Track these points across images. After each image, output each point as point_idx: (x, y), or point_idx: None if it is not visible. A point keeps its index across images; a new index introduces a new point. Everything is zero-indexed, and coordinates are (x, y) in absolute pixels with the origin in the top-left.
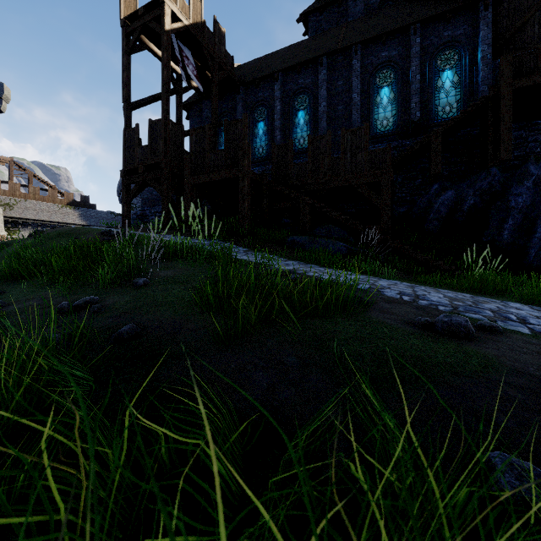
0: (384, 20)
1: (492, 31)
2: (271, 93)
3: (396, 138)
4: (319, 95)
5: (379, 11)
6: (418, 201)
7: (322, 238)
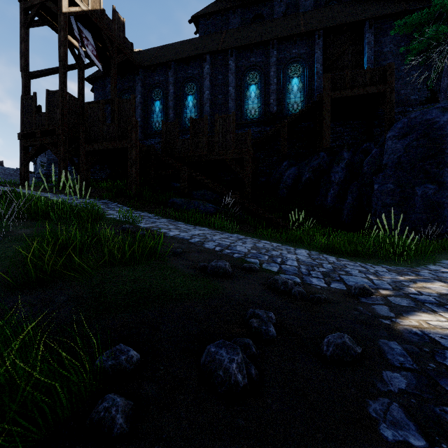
0: (252, 33)
1: (323, 54)
2: (166, 78)
3: (260, 124)
4: (203, 84)
5: (250, 25)
6: (273, 174)
7: (196, 200)
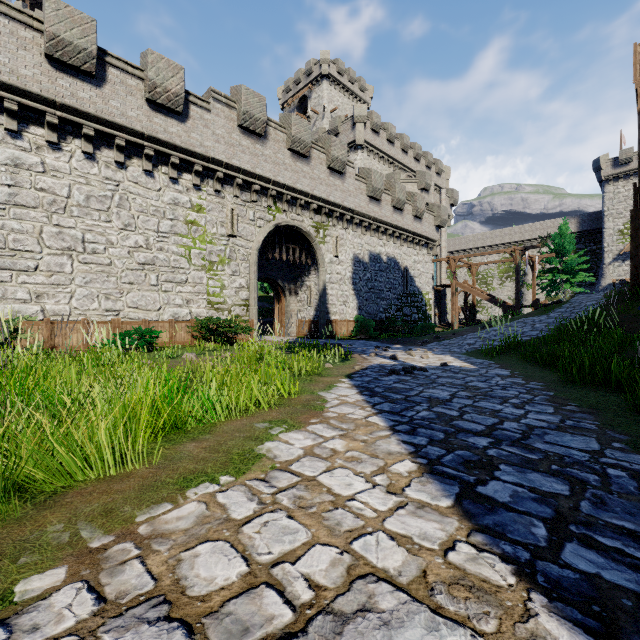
0: None
1: None
2: None
3: None
4: None
5: None
6: None
7: None
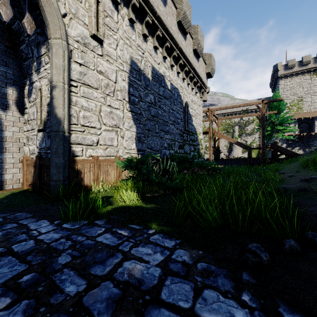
0: None
1: None
2: None
3: None
4: None
5: None
6: None
7: None
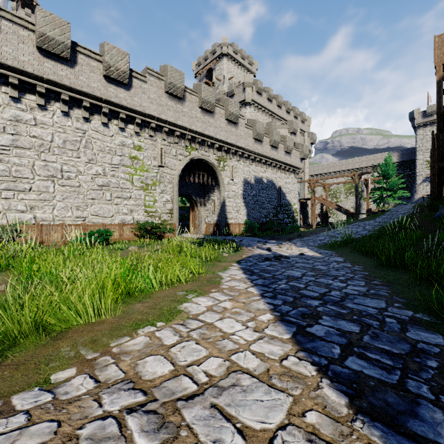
0: None
1: None
2: None
3: None
4: None
5: None
6: None
7: None
